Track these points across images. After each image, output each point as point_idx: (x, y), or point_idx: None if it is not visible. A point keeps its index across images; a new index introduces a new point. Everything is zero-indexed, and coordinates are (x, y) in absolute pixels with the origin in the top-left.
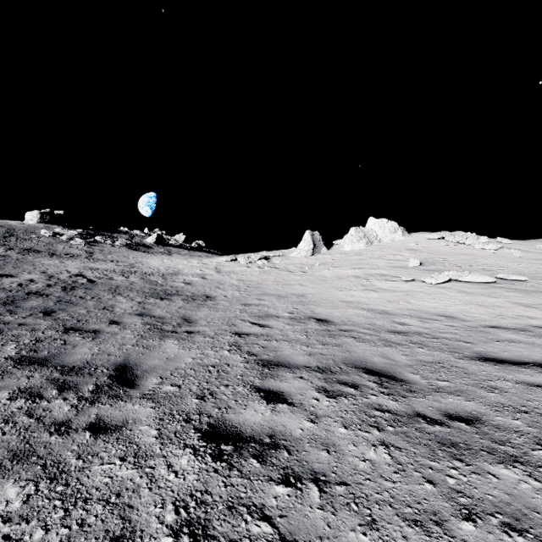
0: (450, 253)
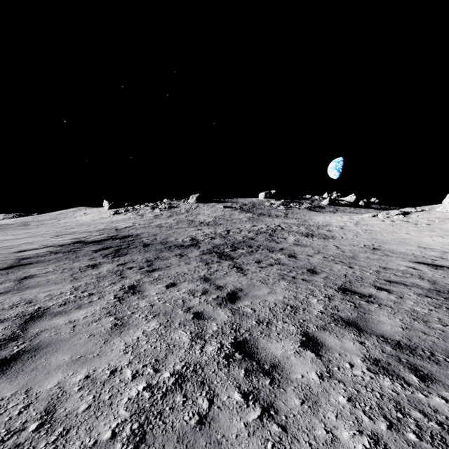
0: None
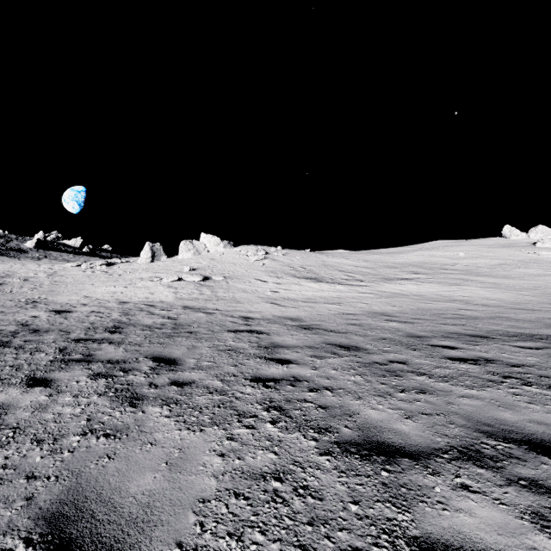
0: (226, 262)
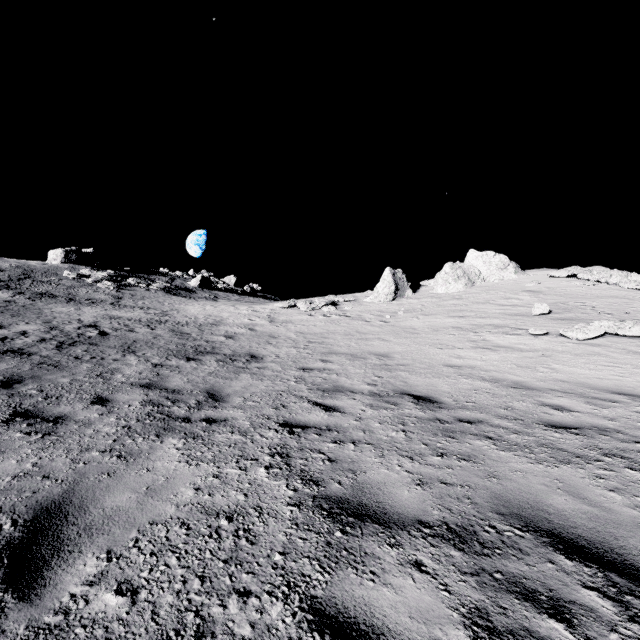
0: (589, 296)
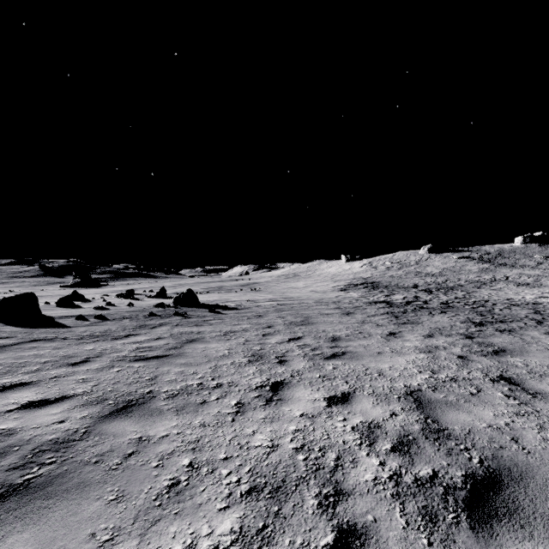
0: None
